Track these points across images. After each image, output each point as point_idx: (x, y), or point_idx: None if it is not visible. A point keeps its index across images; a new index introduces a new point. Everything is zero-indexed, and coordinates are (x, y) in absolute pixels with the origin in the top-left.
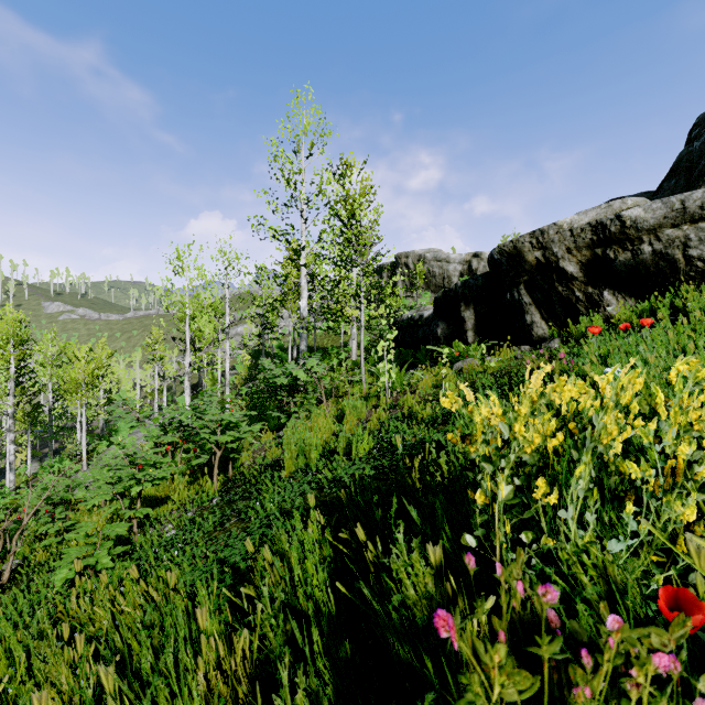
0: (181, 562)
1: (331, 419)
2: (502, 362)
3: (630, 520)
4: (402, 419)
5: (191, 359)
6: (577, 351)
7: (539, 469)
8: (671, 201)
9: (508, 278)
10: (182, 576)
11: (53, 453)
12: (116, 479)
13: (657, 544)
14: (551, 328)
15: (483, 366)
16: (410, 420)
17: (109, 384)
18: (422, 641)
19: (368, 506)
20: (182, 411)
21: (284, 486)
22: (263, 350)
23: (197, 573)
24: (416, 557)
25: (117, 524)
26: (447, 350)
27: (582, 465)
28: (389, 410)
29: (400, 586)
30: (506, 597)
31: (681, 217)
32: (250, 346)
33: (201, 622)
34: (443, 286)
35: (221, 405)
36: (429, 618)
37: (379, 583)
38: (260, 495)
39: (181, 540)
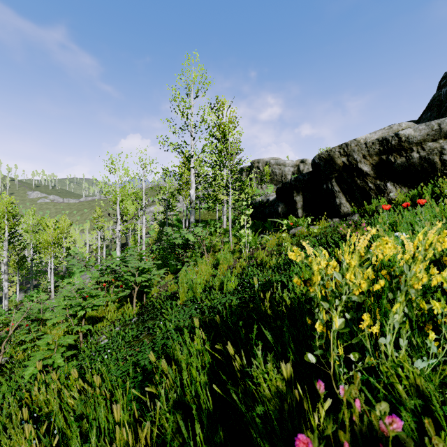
0: (109, 362)
1: (210, 266)
2: (321, 229)
3: (433, 345)
4: (256, 266)
5: (121, 227)
6: (372, 222)
7: (359, 305)
8: (431, 124)
9: (324, 174)
10: (109, 373)
11: (33, 287)
12: (68, 306)
13: (446, 360)
14: (352, 207)
15: (308, 231)
16: (261, 267)
17: (68, 244)
18: (277, 434)
19: (235, 326)
20: (113, 261)
21: (179, 311)
22: (167, 222)
23: (119, 371)
24: (271, 367)
25: (68, 336)
26: (286, 221)
27: (398, 304)
28: (247, 260)
29: (258, 386)
30: (348, 413)
31: (438, 134)
32: (159, 219)
33: (114, 417)
34: (281, 181)
35: (140, 257)
36: (279, 411)
37: (243, 383)
38: (163, 316)
39: (110, 347)
